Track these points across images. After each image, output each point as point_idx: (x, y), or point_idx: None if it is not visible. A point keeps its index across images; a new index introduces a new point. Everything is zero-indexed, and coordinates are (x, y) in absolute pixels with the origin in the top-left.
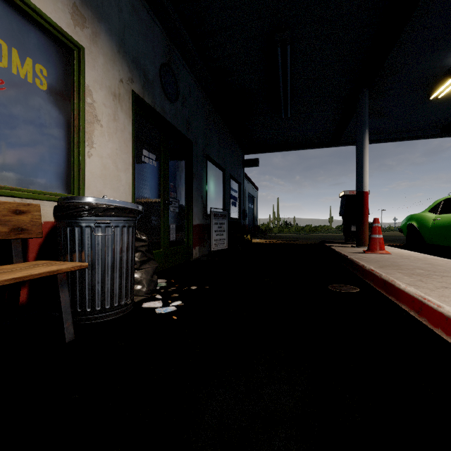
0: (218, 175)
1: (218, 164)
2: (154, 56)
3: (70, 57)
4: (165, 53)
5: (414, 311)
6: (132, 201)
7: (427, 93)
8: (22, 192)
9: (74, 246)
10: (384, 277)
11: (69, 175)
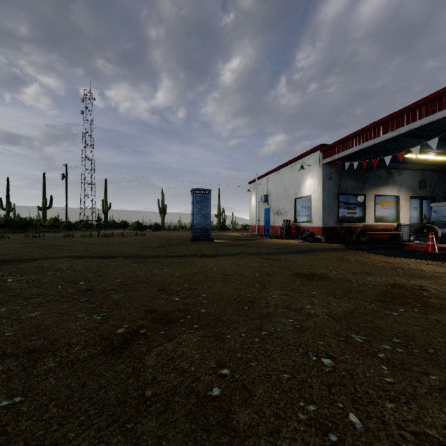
0: None
1: None
2: (416, 181)
3: (397, 198)
4: (421, 177)
5: None
6: (409, 221)
7: None
8: (391, 222)
9: (400, 230)
10: None
11: (396, 218)
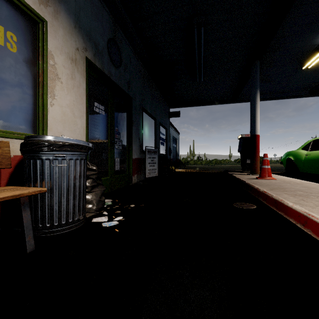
0: (151, 123)
1: (151, 114)
2: (103, 32)
3: (36, 28)
4: (112, 31)
5: (300, 223)
6: (85, 140)
7: (300, 64)
8: None
9: (36, 175)
10: (275, 197)
11: (35, 119)
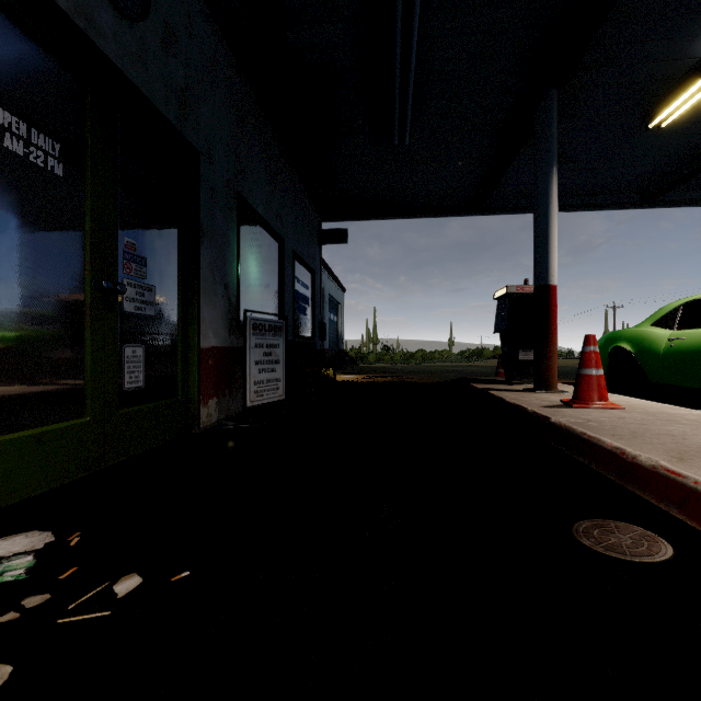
0: (269, 248)
1: (268, 224)
2: None
3: None
4: None
5: None
6: None
7: (643, 117)
8: None
9: None
10: None
11: None
